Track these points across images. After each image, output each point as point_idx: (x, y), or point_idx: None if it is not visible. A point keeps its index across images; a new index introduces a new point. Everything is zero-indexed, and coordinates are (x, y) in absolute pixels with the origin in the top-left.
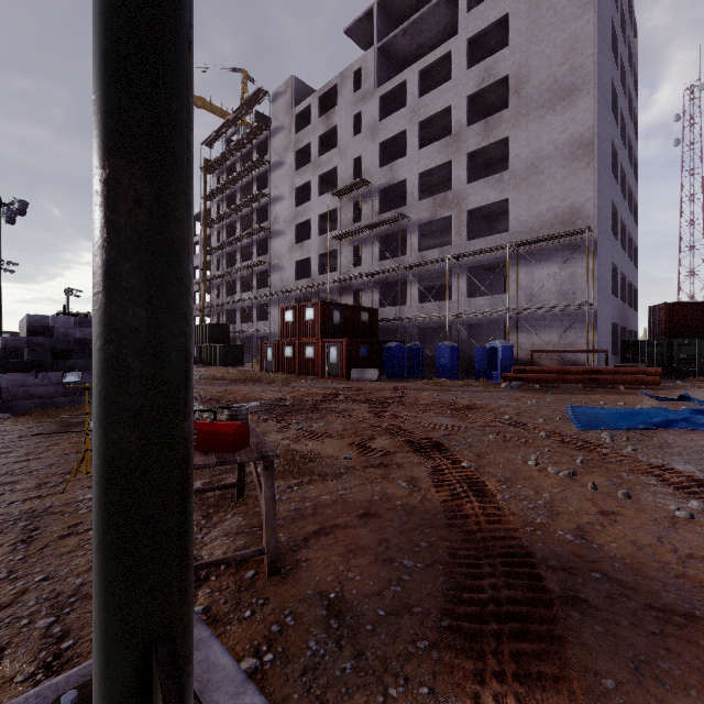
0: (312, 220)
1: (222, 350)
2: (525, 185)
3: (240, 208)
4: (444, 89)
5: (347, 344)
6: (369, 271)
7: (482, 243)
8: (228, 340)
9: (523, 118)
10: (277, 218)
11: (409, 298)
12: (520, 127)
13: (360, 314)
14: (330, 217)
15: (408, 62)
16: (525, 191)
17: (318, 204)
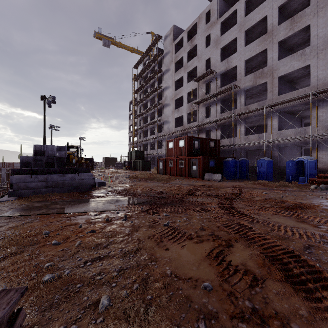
0: (183, 96)
1: (140, 163)
2: (323, 53)
3: (149, 95)
4: (262, 7)
5: (202, 159)
6: (214, 119)
7: (289, 96)
8: (143, 158)
9: (321, 9)
10: (166, 97)
11: (238, 133)
12: (319, 15)
13: (209, 142)
14: (193, 94)
15: (237, 1)
16: (323, 58)
17: (186, 87)
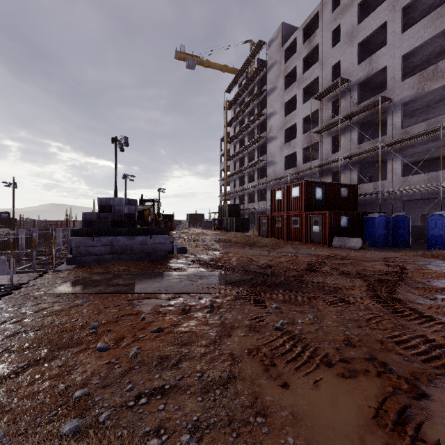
0: (297, 123)
1: (235, 221)
2: None
3: (247, 127)
4: None
5: (328, 216)
6: (347, 153)
7: None
8: (239, 214)
9: None
10: (271, 128)
11: (390, 173)
12: None
13: (339, 190)
14: (311, 119)
15: None
16: None
17: (302, 110)
